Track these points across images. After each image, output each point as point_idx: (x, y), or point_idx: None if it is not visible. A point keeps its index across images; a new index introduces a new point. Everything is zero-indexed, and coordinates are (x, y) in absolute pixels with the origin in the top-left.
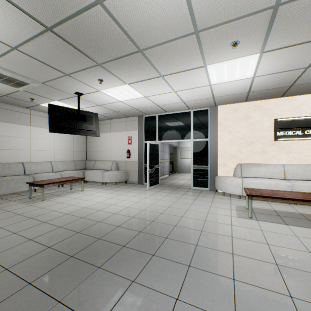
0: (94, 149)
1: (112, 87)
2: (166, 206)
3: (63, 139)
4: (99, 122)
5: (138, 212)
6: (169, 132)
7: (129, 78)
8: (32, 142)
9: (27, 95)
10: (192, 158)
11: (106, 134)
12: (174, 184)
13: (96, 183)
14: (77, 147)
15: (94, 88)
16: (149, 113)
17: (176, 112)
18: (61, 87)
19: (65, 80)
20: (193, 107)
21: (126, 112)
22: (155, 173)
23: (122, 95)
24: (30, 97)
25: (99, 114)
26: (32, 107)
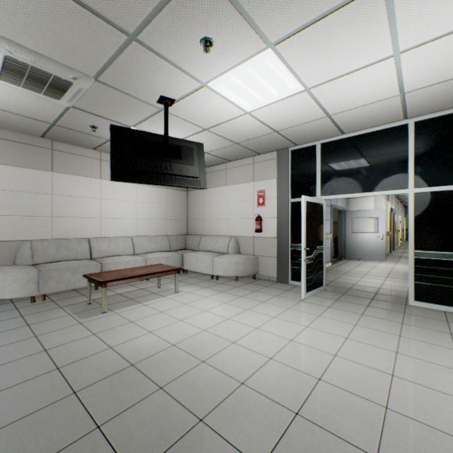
0: (199, 217)
1: (231, 68)
2: (382, 372)
3: (151, 200)
4: (207, 169)
5: (305, 386)
6: (349, 177)
7: (280, 16)
8: (103, 205)
9: (84, 120)
10: (411, 232)
11: (218, 189)
12: (356, 289)
13: (201, 276)
14: (173, 214)
15: (194, 77)
16: (302, 142)
17: (365, 130)
18: (130, 87)
19: (132, 61)
20: (420, 109)
21: (256, 142)
22: (316, 263)
23: (253, 92)
24: (90, 123)
25: (207, 153)
26: (101, 146)
